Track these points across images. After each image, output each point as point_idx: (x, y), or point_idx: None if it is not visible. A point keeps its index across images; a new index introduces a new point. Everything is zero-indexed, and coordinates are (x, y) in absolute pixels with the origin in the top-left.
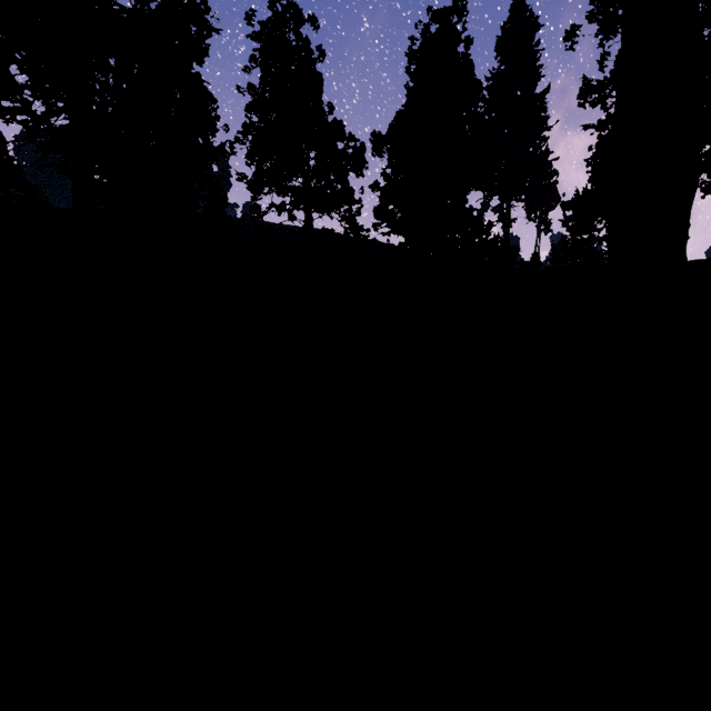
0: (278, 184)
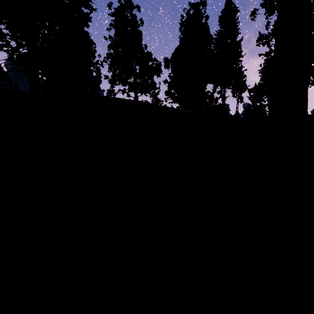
0: (122, 81)
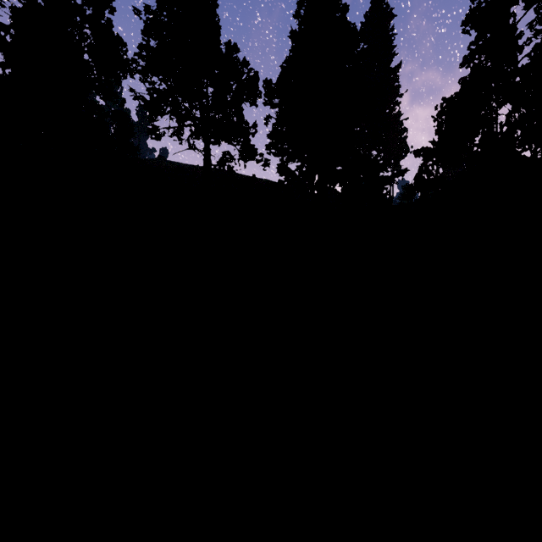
0: (178, 114)
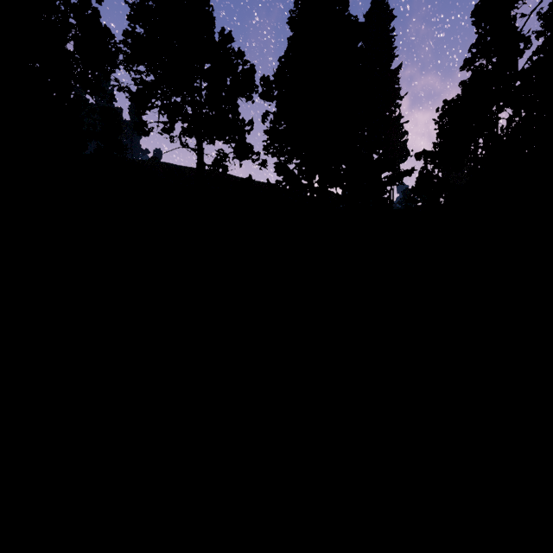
0: (169, 109)
